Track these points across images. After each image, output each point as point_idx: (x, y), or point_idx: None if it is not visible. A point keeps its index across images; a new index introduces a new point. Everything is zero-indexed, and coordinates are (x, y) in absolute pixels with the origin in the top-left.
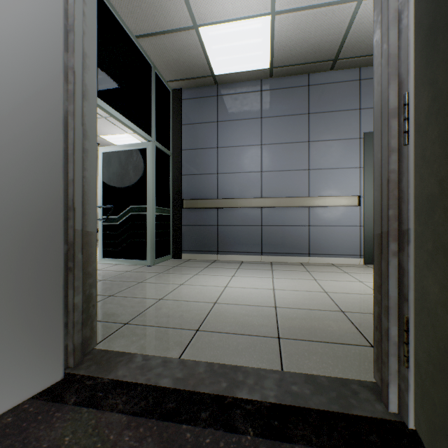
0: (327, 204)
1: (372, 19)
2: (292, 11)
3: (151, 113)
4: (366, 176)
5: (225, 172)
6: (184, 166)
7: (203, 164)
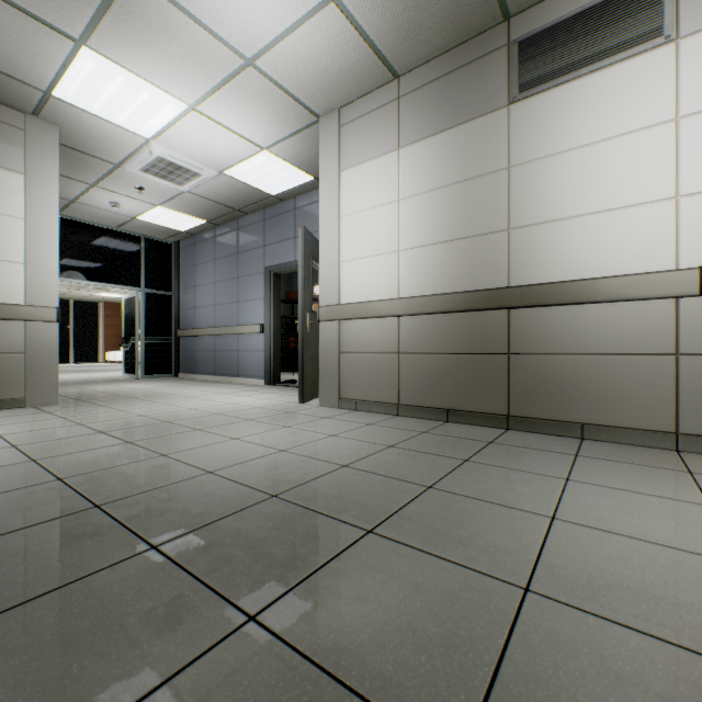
0: (244, 331)
1: (212, 194)
2: (166, 202)
3: (141, 270)
4: (266, 306)
5: (198, 307)
6: (180, 303)
7: (189, 300)
